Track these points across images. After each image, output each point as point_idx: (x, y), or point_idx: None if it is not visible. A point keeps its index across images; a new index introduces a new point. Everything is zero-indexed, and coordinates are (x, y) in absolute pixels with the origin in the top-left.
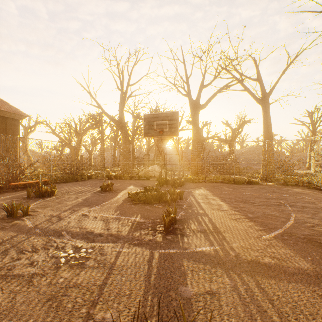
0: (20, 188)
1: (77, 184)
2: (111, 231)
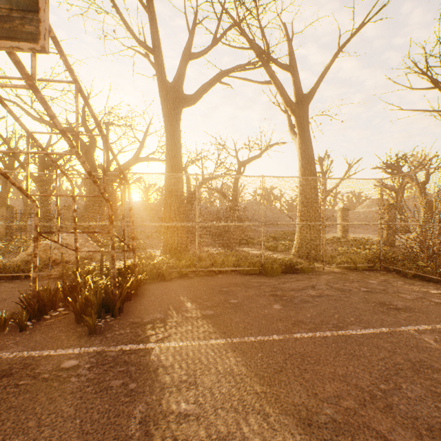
0: None
1: None
2: None
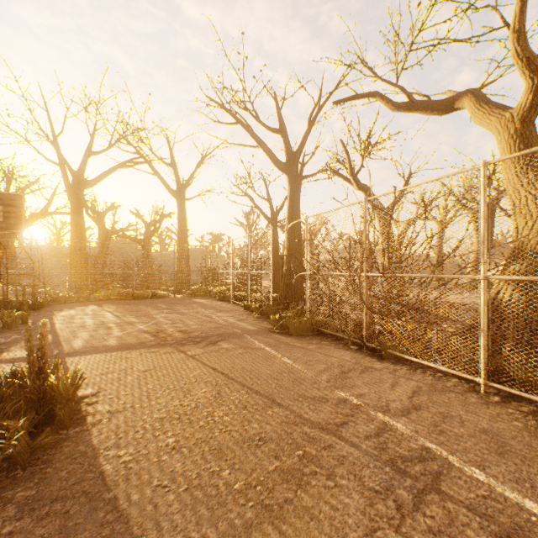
0: None
1: None
2: None
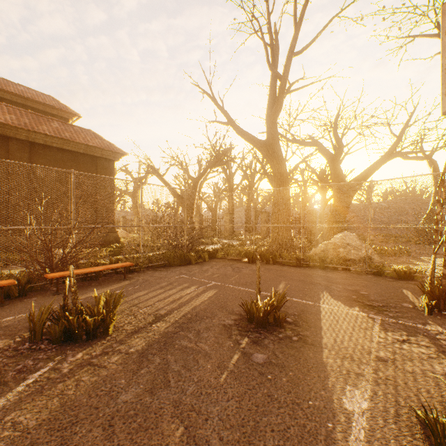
0: (80, 279)
1: (187, 274)
2: None
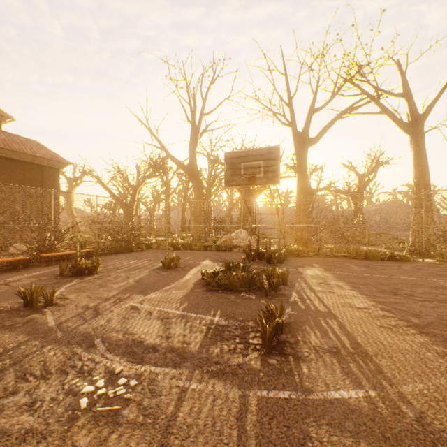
0: (56, 261)
1: (131, 256)
2: (172, 342)
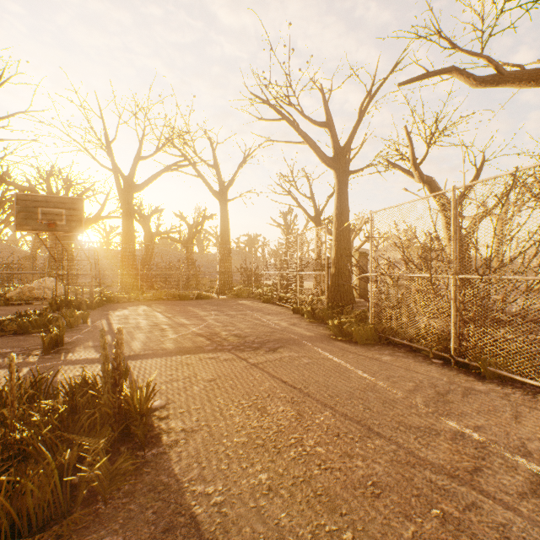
0: None
1: None
2: None
